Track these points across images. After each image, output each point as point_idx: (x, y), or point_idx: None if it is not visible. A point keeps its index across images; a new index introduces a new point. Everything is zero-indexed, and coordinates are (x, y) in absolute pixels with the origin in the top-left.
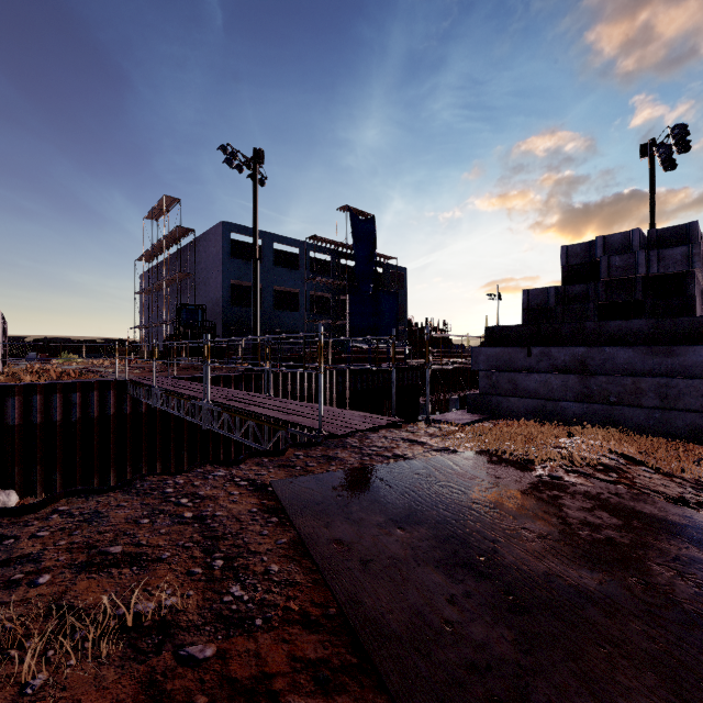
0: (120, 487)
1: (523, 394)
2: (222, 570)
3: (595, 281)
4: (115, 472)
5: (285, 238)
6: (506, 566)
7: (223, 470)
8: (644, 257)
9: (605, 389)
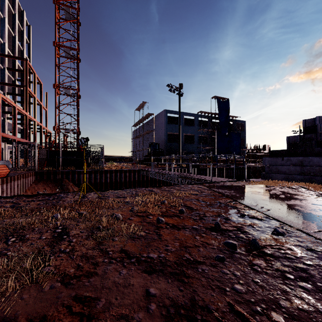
0: (172, 185)
1: (280, 173)
2: (201, 192)
3: (316, 133)
4: None
5: (188, 113)
6: (251, 194)
7: (190, 185)
8: None
9: (309, 171)
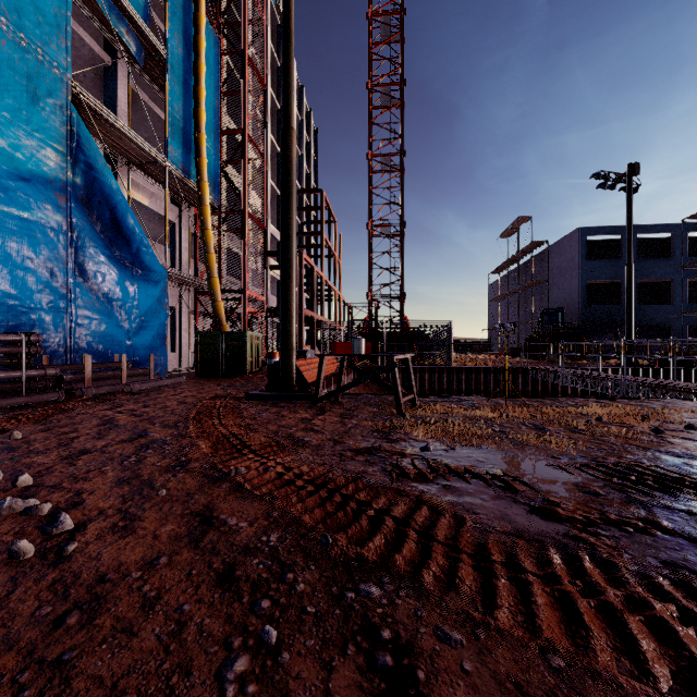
0: (640, 398)
1: None
2: None
3: None
4: None
5: (651, 227)
6: None
7: (685, 401)
8: None
9: None
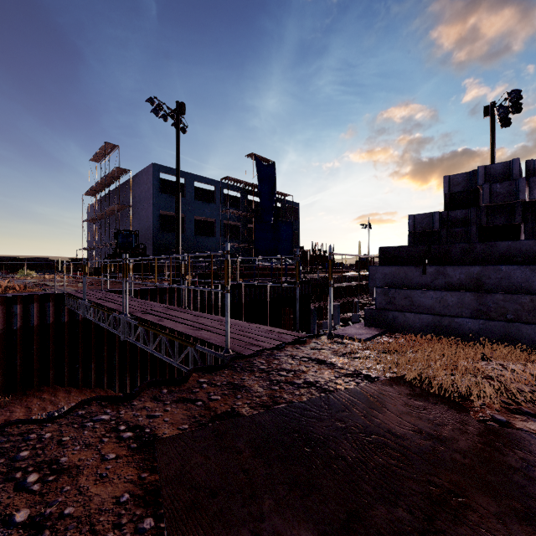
0: None
1: (419, 310)
2: None
3: (476, 207)
4: (54, 373)
5: (203, 178)
6: None
7: (110, 411)
8: (524, 184)
9: (502, 306)
